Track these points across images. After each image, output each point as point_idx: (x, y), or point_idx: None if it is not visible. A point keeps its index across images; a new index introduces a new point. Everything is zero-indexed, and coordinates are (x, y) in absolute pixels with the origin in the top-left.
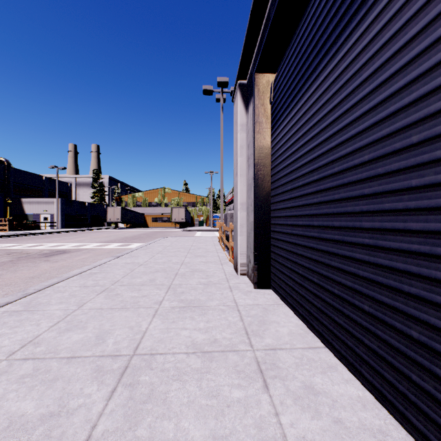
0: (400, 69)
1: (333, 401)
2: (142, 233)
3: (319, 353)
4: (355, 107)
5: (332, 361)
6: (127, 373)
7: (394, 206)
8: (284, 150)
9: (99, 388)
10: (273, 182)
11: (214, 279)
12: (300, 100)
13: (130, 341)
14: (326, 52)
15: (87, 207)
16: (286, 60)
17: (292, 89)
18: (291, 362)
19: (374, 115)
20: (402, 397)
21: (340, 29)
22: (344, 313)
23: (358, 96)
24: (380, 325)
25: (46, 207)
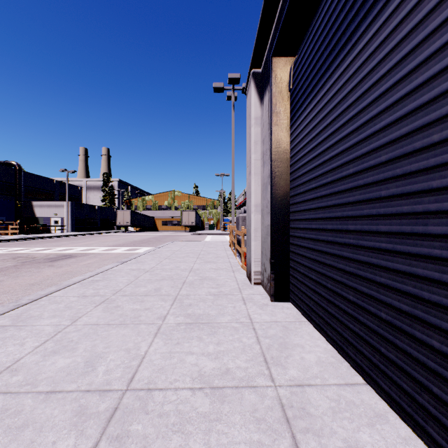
0: None
1: None
2: (151, 236)
3: (360, 393)
4: (415, 71)
5: (379, 406)
6: (115, 419)
7: None
8: (307, 142)
9: (77, 442)
10: (292, 181)
11: (225, 289)
12: (328, 80)
13: (125, 369)
14: (368, 11)
15: (97, 210)
16: (309, 36)
17: (318, 68)
18: (325, 406)
19: None
20: None
21: None
22: (396, 346)
23: (421, 55)
24: None
25: (56, 210)
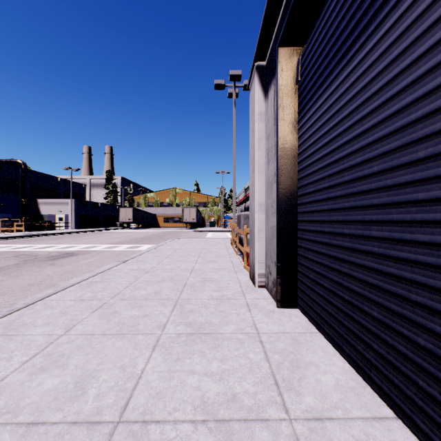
0: None
1: None
2: (153, 233)
3: (391, 432)
4: None
5: None
6: None
7: None
8: (319, 137)
9: None
10: (300, 179)
11: (228, 292)
12: (345, 68)
13: (118, 393)
14: None
15: (100, 207)
16: (321, 22)
17: (331, 56)
18: None
19: None
20: None
21: None
22: (440, 381)
23: None
24: None
25: (61, 207)
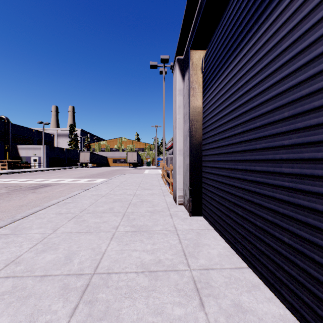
0: (319, 38)
1: (259, 319)
2: (105, 171)
3: (244, 273)
4: (275, 72)
5: (255, 280)
6: (87, 291)
7: (313, 155)
8: (213, 109)
9: (64, 305)
10: (204, 134)
11: (158, 208)
12: (226, 70)
13: (92, 261)
14: (249, 29)
15: (65, 151)
16: (214, 38)
17: (220, 61)
18: (221, 281)
19: (293, 78)
20: (321, 320)
21: (261, 9)
22: (265, 242)
23: (278, 63)
24: (299, 256)
25: (35, 151)
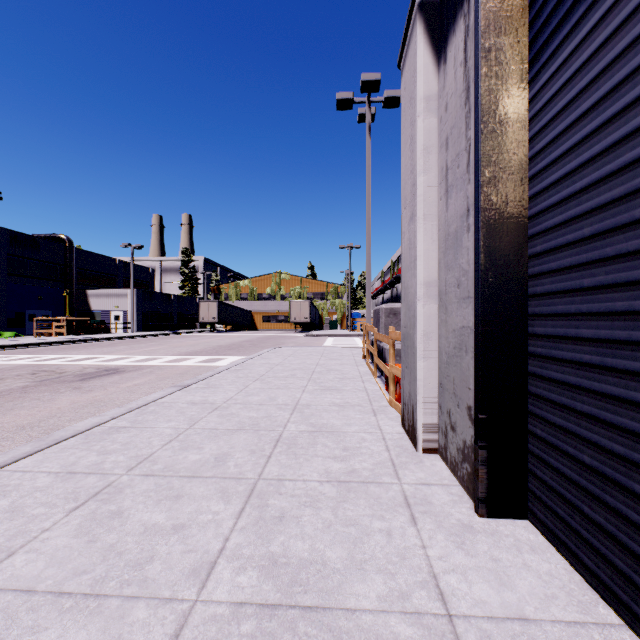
0: None
1: None
2: (245, 339)
3: None
4: None
5: None
6: None
7: None
8: (623, 78)
9: None
10: (539, 214)
11: (362, 463)
12: None
13: None
14: None
15: (173, 301)
16: None
17: None
18: None
19: None
20: None
21: None
22: None
23: None
24: None
25: (118, 301)
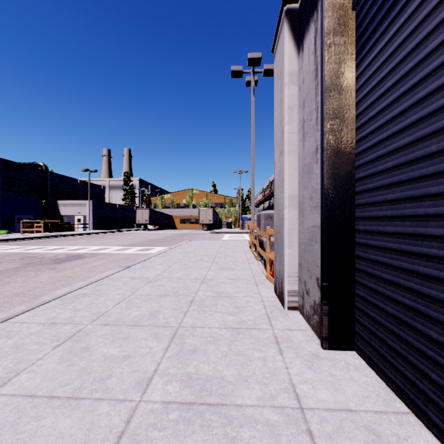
0: None
1: None
2: (168, 235)
3: None
4: None
5: None
6: None
7: None
8: (411, 68)
9: None
10: (361, 153)
11: (248, 316)
12: None
13: None
14: None
15: (118, 208)
16: None
17: None
18: None
19: None
20: None
21: None
22: None
23: None
24: None
25: (79, 209)
